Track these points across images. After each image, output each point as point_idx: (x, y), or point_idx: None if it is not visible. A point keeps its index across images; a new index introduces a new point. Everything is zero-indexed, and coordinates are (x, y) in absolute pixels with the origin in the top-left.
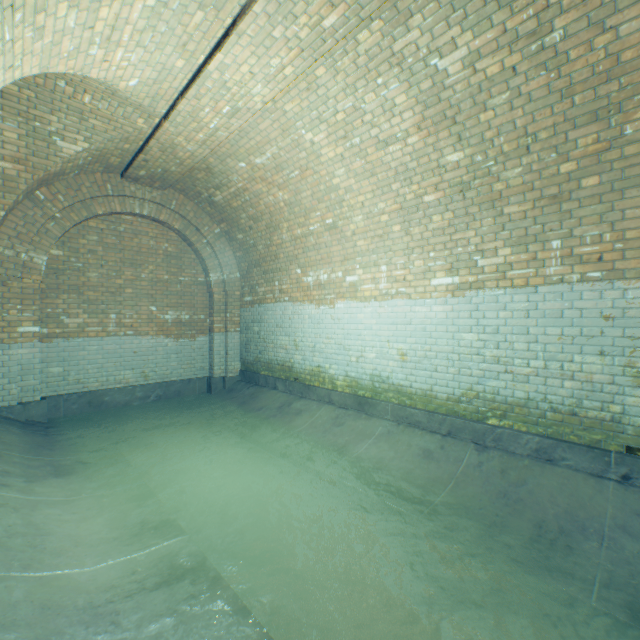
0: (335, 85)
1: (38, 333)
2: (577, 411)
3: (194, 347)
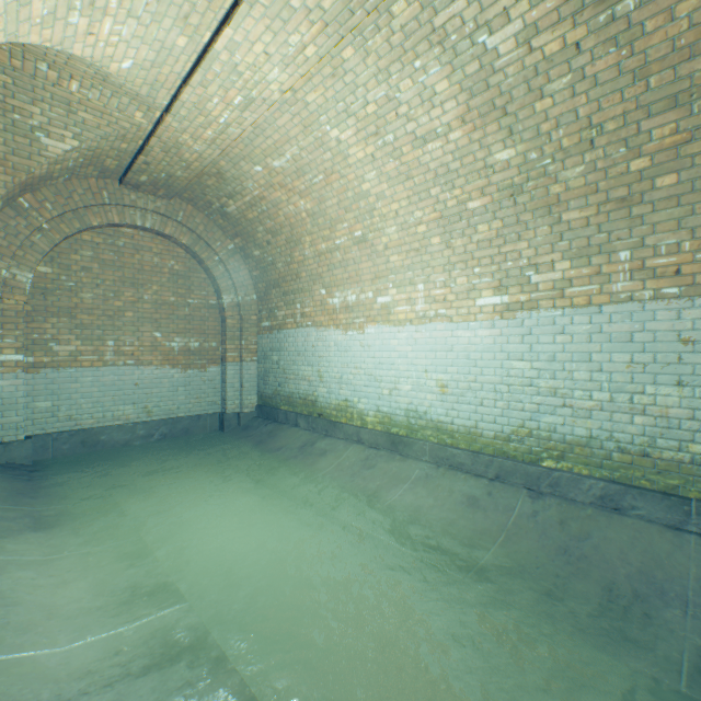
0: (365, 70)
1: (22, 362)
2: (649, 451)
3: (205, 379)
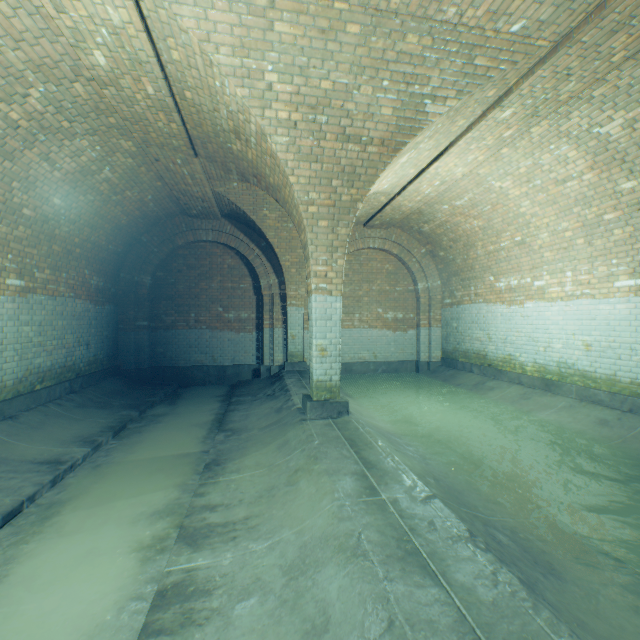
0: (516, 155)
1: None
2: None
3: (405, 338)
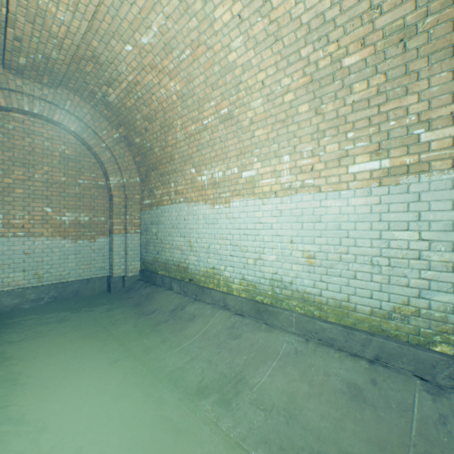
0: None
1: None
2: None
3: (94, 248)
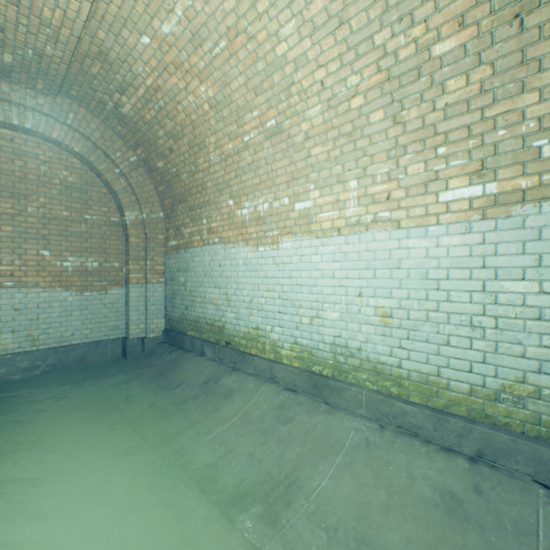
0: None
1: None
2: None
3: (105, 302)
